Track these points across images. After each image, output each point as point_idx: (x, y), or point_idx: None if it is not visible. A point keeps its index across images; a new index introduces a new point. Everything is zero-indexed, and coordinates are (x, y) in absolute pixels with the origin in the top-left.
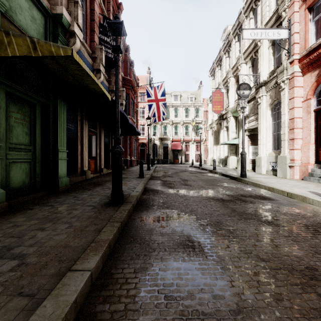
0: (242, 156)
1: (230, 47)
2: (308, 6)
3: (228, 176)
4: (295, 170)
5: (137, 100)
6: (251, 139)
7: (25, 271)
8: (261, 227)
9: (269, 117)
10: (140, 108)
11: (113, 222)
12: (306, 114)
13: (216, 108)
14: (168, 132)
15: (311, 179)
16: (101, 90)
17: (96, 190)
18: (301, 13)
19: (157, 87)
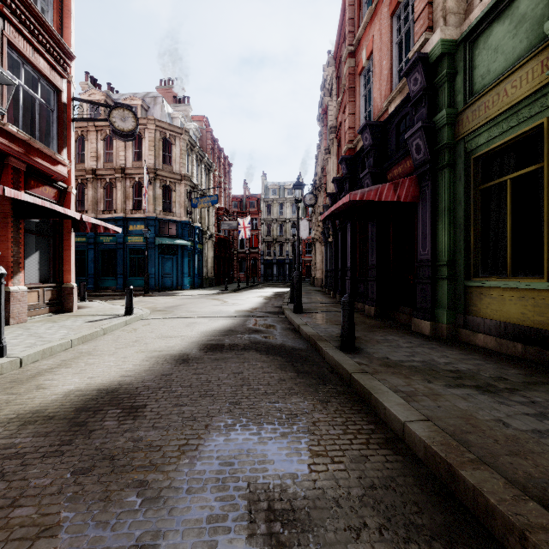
0: None
1: None
2: None
3: None
4: None
5: None
6: None
7: (480, 420)
8: None
9: None
10: None
11: None
12: None
13: None
14: None
15: None
16: None
17: None
18: None
19: None
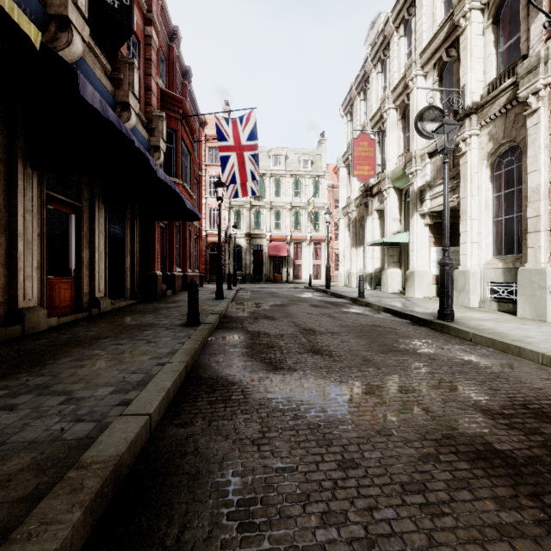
0: (444, 269)
1: (387, 50)
2: None
3: (404, 315)
4: None
5: (200, 155)
6: (434, 233)
7: None
8: None
9: (486, 182)
10: (210, 177)
11: None
12: None
13: (361, 171)
14: (262, 223)
15: None
16: None
17: None
18: None
19: (239, 119)
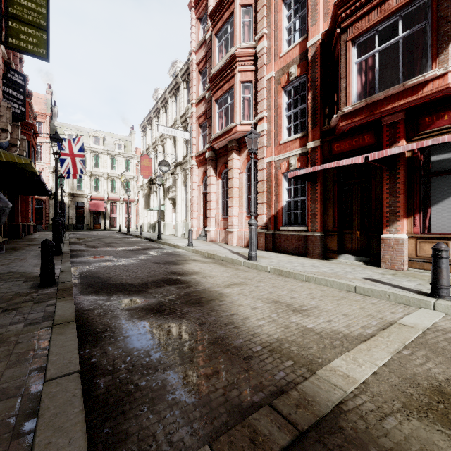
0: (158, 223)
1: (159, 114)
2: (199, 124)
3: (149, 239)
4: (194, 233)
5: None
6: (174, 207)
7: None
8: (143, 255)
9: (183, 191)
10: None
11: (65, 258)
12: (199, 195)
13: (145, 173)
14: (84, 186)
15: (199, 238)
16: (33, 170)
17: (23, 251)
18: (197, 126)
19: (73, 140)
